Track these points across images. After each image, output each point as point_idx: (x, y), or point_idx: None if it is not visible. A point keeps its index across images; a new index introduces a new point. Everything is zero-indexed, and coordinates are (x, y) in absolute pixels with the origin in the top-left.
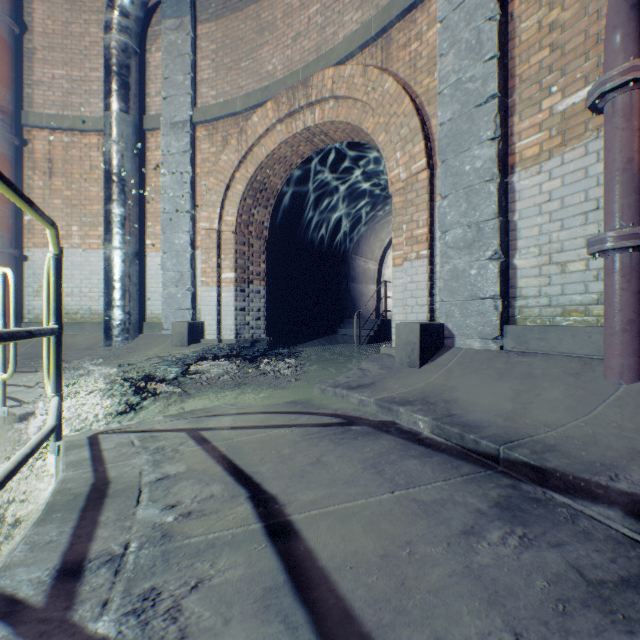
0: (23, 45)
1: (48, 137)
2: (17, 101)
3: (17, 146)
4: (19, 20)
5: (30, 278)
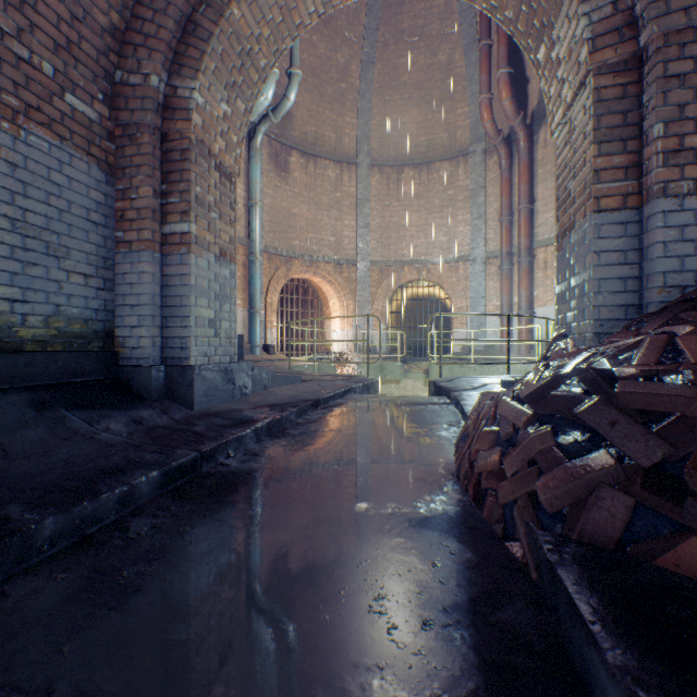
0: (532, 209)
1: (543, 251)
2: (530, 238)
3: (530, 261)
4: (531, 198)
5: (535, 323)
